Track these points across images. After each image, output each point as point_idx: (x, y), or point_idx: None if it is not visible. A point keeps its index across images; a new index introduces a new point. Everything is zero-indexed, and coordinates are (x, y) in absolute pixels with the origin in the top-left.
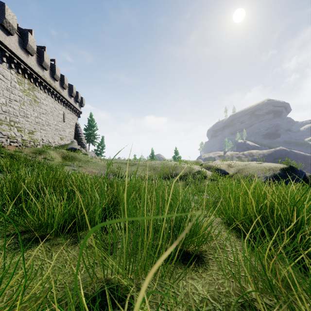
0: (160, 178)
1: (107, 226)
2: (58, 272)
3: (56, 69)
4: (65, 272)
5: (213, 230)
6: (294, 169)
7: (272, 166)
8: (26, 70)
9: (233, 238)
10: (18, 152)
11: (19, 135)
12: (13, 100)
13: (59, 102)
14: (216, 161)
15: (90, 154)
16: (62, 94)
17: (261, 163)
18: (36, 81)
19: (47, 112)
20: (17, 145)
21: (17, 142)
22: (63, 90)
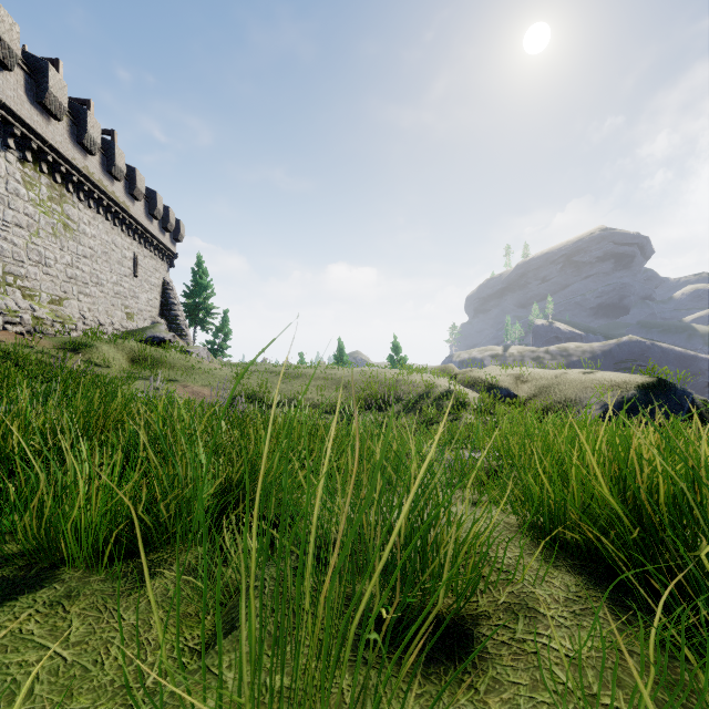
0: (360, 407)
1: (226, 541)
2: (80, 686)
3: (116, 152)
4: (101, 683)
5: (501, 552)
6: (668, 386)
7: (618, 381)
8: (44, 153)
9: (558, 577)
10: (24, 348)
11: (26, 308)
12: (13, 225)
13: (124, 230)
14: (488, 368)
15: (196, 352)
16: (132, 211)
17: (591, 372)
18: (68, 181)
19: (96, 254)
20: (22, 330)
21: (21, 324)
22: (134, 203)
